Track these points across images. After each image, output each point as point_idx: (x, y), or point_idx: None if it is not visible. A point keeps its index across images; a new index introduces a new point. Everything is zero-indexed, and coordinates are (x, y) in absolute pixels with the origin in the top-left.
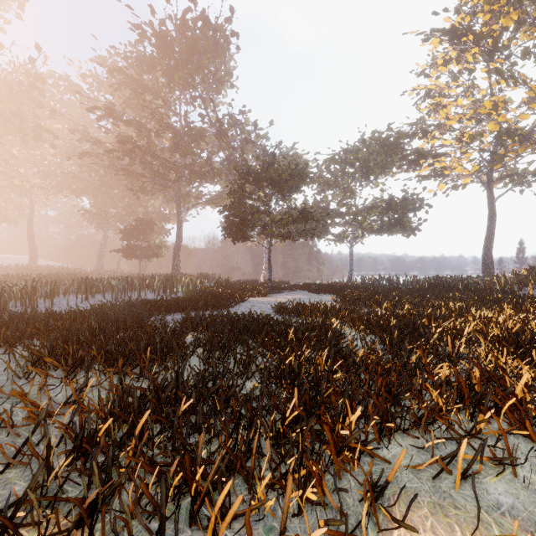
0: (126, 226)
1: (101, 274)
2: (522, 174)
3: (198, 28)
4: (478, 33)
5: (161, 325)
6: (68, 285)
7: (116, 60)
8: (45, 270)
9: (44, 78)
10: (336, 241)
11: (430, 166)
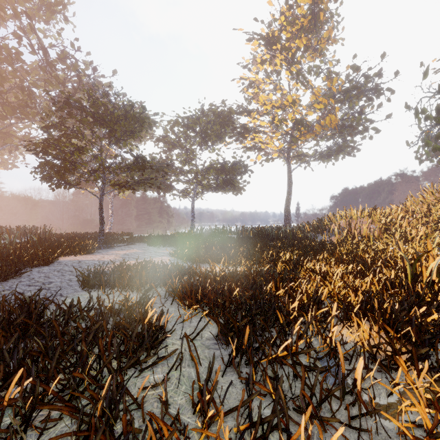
0: None
1: None
2: (306, 155)
3: None
4: (283, 45)
5: None
6: None
7: None
8: None
9: None
10: (180, 196)
11: (253, 139)
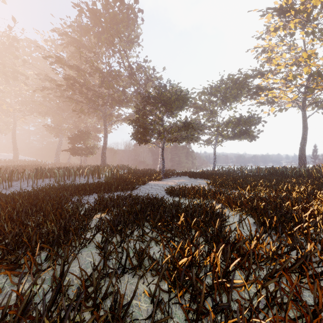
0: (72, 135)
1: (58, 165)
2: None
3: (117, 7)
4: (298, 10)
5: (74, 207)
6: (27, 172)
7: (67, 31)
8: (22, 162)
9: (18, 39)
10: (205, 144)
11: (266, 96)
